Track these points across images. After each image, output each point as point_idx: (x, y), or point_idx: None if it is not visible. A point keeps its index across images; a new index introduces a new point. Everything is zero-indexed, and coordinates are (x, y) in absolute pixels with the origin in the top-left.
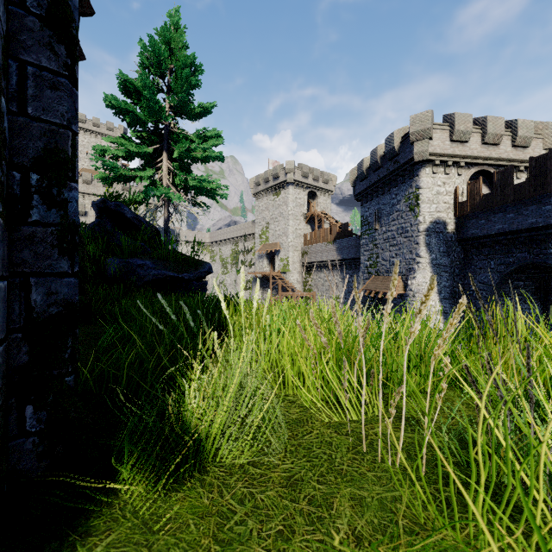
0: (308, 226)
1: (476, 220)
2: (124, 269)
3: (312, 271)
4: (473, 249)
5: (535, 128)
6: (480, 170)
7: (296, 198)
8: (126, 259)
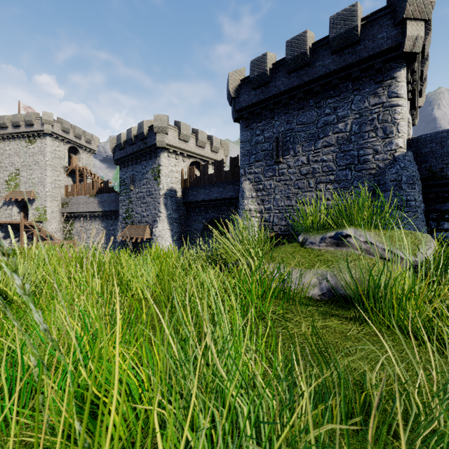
0: (69, 178)
1: (192, 191)
2: None
3: (74, 220)
4: (191, 209)
5: (221, 143)
6: (196, 161)
7: (55, 150)
8: None
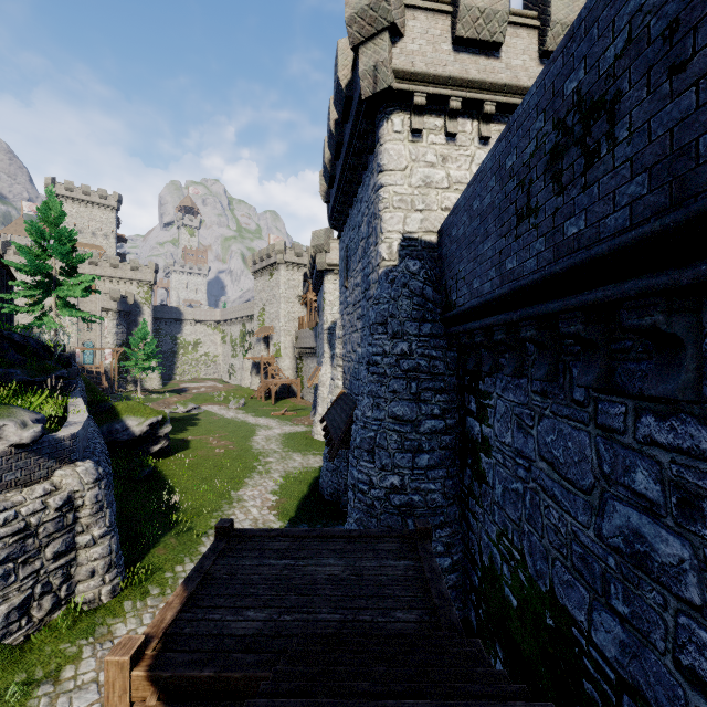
0: (304, 309)
1: None
2: (5, 375)
3: (303, 357)
4: None
5: None
6: None
7: (289, 280)
8: (5, 369)
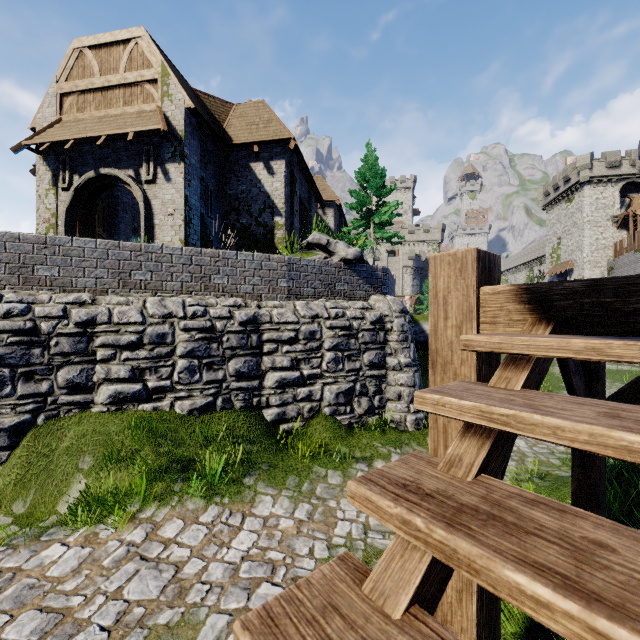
0: (622, 232)
1: None
2: None
3: None
4: None
5: None
6: None
7: (596, 200)
8: None
